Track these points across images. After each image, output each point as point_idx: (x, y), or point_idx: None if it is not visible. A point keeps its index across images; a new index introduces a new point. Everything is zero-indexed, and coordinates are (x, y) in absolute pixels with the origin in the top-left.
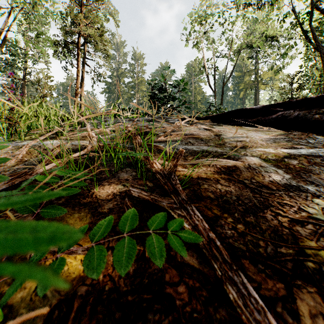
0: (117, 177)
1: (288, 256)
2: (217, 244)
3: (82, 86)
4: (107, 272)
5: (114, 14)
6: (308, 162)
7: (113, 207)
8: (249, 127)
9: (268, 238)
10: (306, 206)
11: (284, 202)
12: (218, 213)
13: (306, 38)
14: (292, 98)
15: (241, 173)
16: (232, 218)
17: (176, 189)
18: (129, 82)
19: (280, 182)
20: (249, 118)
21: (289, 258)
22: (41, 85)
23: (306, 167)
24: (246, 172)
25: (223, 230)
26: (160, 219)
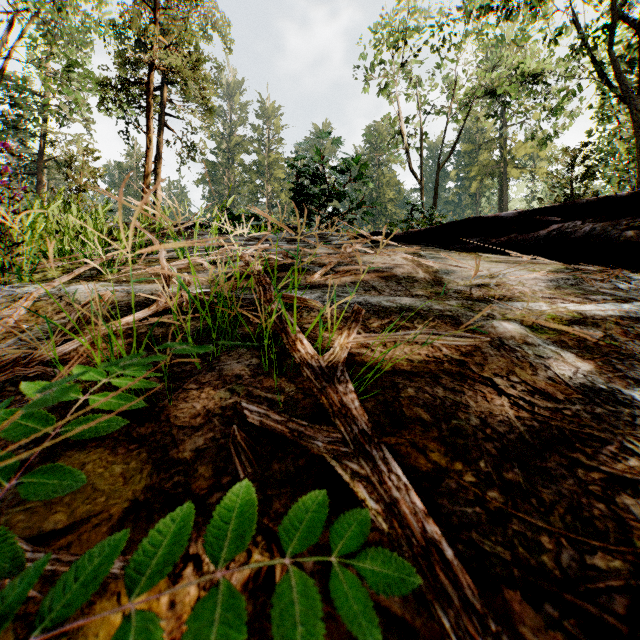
0: (217, 370)
1: (613, 578)
2: (446, 555)
3: (157, 170)
4: (180, 628)
5: (221, 28)
6: (623, 333)
7: (204, 446)
8: (493, 255)
9: (559, 526)
10: (636, 443)
11: (585, 431)
12: (441, 461)
13: (600, 77)
14: (573, 195)
15: (485, 360)
16: (473, 473)
17: (347, 406)
18: (253, 162)
19: (570, 381)
20: (492, 236)
21: (615, 584)
22: (76, 167)
23: (620, 345)
24: (497, 359)
25: (454, 506)
26: (309, 513)
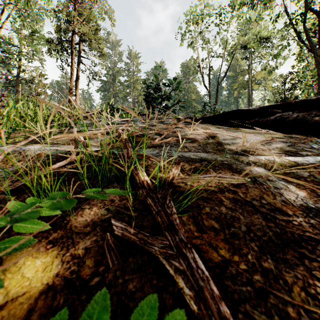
0: None
1: None
2: None
3: (77, 85)
4: None
5: (109, 13)
6: (319, 173)
7: (90, 245)
8: (247, 129)
9: (297, 300)
10: None
11: (306, 235)
12: (226, 255)
13: (299, 39)
14: (285, 98)
15: (247, 190)
16: (245, 263)
17: (172, 222)
18: (125, 80)
19: (294, 203)
20: (246, 119)
21: None
22: (36, 83)
23: (318, 180)
24: (253, 189)
25: (235, 286)
26: (146, 319)
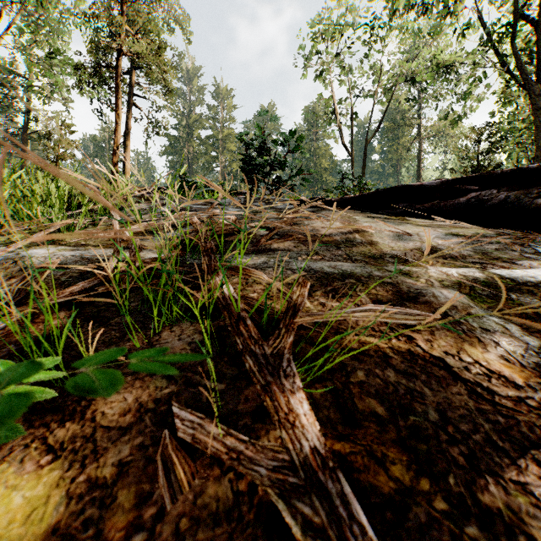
0: None
1: None
2: None
3: (126, 143)
4: None
5: (181, 21)
6: None
7: (129, 457)
8: (419, 220)
9: None
10: None
11: None
12: (405, 477)
13: (503, 66)
14: (479, 166)
15: (432, 335)
16: (443, 496)
17: (294, 410)
18: (208, 136)
19: (523, 360)
20: (417, 202)
21: None
22: (56, 139)
23: None
24: (444, 333)
25: None
26: None
